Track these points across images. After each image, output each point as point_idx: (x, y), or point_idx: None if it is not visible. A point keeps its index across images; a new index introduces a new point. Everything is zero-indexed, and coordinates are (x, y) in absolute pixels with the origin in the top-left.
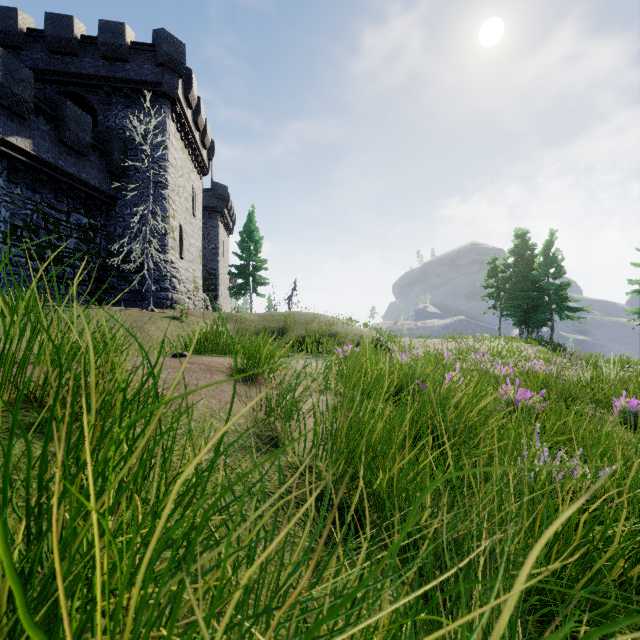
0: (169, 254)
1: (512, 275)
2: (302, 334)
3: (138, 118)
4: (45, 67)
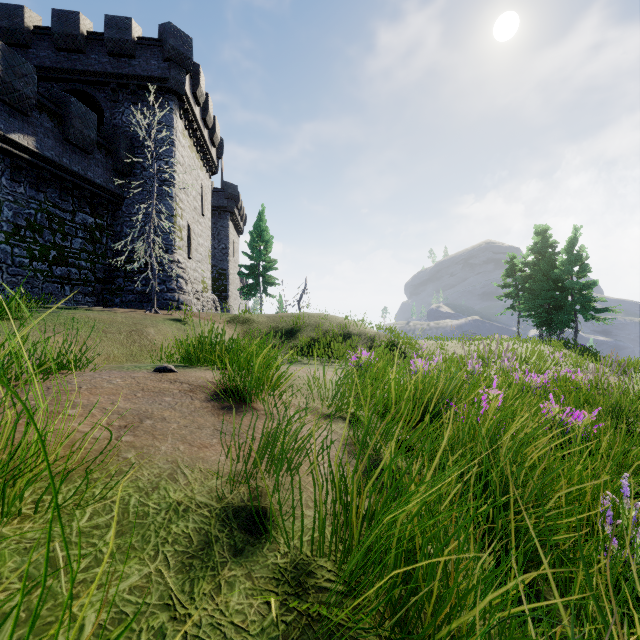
0: (176, 254)
1: (532, 274)
2: (312, 337)
3: (145, 115)
4: (52, 65)
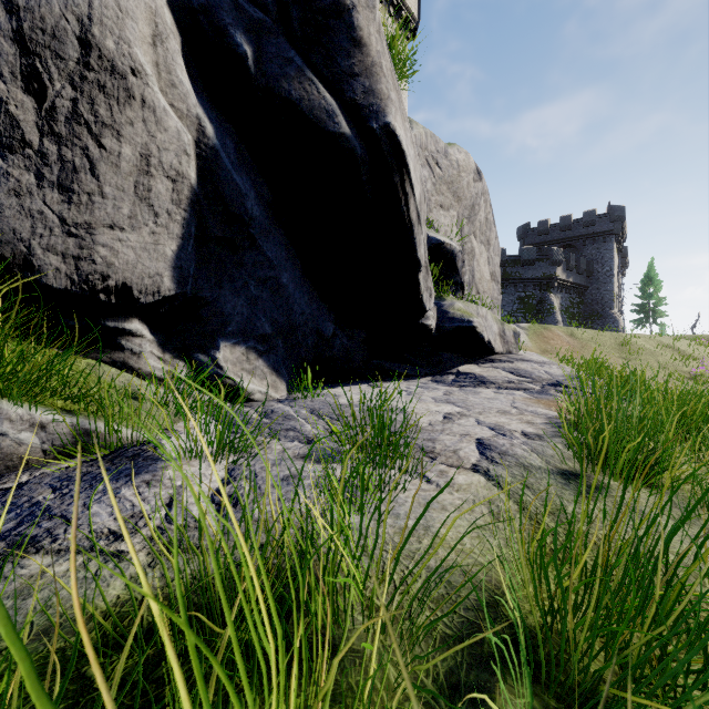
0: (614, 309)
1: None
2: None
3: (599, 248)
4: (557, 238)
